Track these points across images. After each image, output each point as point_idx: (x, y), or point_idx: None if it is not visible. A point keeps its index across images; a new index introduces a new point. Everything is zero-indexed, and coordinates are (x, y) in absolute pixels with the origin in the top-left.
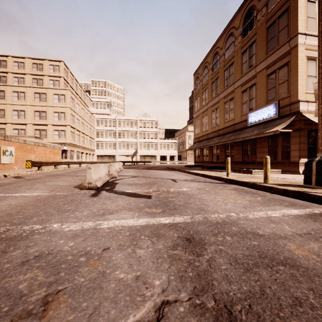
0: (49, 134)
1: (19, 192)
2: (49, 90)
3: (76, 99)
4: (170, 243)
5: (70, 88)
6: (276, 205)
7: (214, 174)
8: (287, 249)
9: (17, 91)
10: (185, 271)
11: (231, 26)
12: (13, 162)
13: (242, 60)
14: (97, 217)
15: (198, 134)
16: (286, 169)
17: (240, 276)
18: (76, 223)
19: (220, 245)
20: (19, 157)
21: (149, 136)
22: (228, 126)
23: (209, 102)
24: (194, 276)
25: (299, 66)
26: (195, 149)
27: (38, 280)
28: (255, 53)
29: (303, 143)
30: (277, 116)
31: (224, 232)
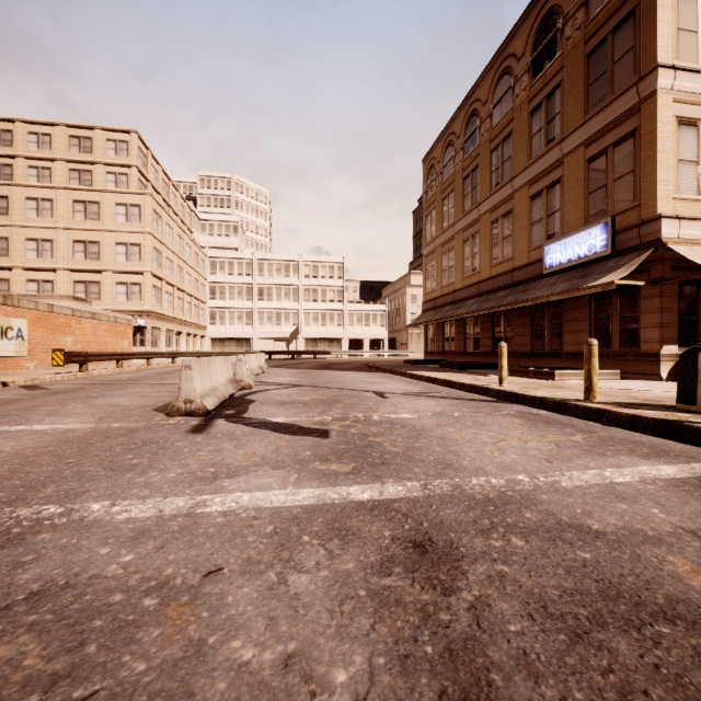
0: (106, 292)
1: (27, 423)
2: (105, 196)
3: (166, 216)
4: (373, 555)
5: (153, 192)
6: (620, 453)
7: (470, 381)
8: (668, 574)
9: (35, 197)
10: (414, 641)
11: (507, 52)
12: (25, 354)
13: (530, 128)
14: (200, 484)
15: (434, 291)
16: (629, 368)
17: (560, 658)
18: (148, 499)
19: (498, 562)
20: (39, 343)
21: (326, 297)
22: (499, 273)
23: (458, 222)
24: (439, 657)
25: (659, 139)
26: (427, 325)
27: (25, 670)
28: (561, 110)
29: (668, 311)
30: (610, 252)
31: (506, 524)
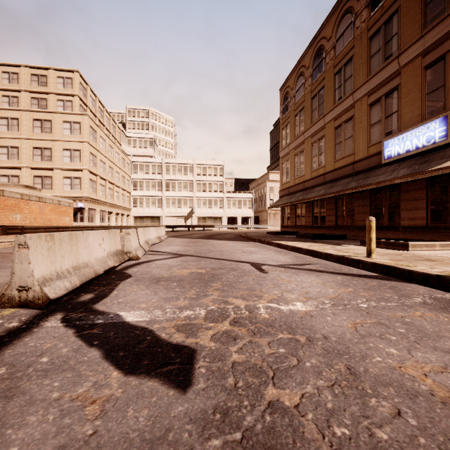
0: (56, 184)
1: None
2: (55, 116)
3: (100, 131)
4: None
5: (91, 115)
6: None
7: (334, 251)
8: None
9: (6, 117)
10: None
11: None
12: None
13: (369, 50)
14: None
15: (288, 182)
16: None
17: None
18: None
19: None
20: None
21: (211, 188)
22: (342, 165)
23: (307, 130)
24: None
25: None
26: (283, 207)
27: None
28: (398, 31)
29: None
30: (449, 141)
31: None
